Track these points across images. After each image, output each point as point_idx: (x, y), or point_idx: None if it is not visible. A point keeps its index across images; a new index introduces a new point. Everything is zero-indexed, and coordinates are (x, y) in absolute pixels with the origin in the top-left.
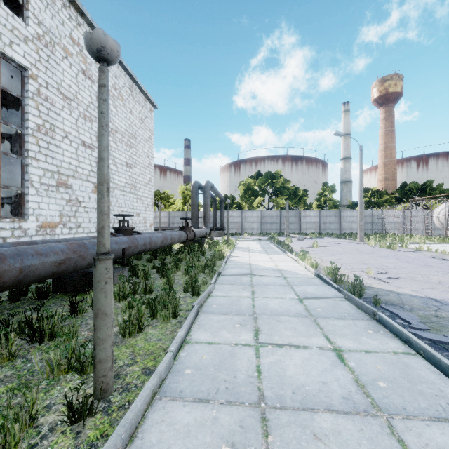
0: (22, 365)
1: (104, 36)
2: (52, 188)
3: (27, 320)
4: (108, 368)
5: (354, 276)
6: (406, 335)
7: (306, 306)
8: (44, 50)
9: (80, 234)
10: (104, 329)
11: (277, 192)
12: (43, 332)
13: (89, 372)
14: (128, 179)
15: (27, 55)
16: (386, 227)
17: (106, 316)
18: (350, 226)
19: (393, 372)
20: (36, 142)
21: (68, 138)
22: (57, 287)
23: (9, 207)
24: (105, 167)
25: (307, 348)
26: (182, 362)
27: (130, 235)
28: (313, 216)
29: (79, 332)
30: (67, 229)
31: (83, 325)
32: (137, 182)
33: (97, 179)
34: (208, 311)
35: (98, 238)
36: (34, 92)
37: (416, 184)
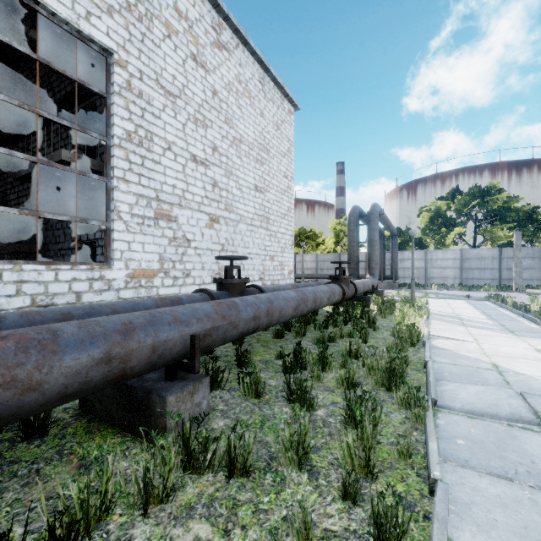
0: None
1: None
2: (148, 221)
3: None
4: None
5: None
6: None
7: None
8: (137, 25)
9: (189, 286)
10: None
11: (492, 218)
12: None
13: None
14: (257, 208)
15: (112, 32)
16: None
17: None
18: None
19: None
20: (126, 157)
21: (172, 151)
22: (83, 402)
23: None
24: None
25: None
26: None
27: (240, 293)
28: None
29: None
30: (171, 280)
31: None
32: (270, 213)
33: None
34: None
35: None
36: (123, 85)
37: None
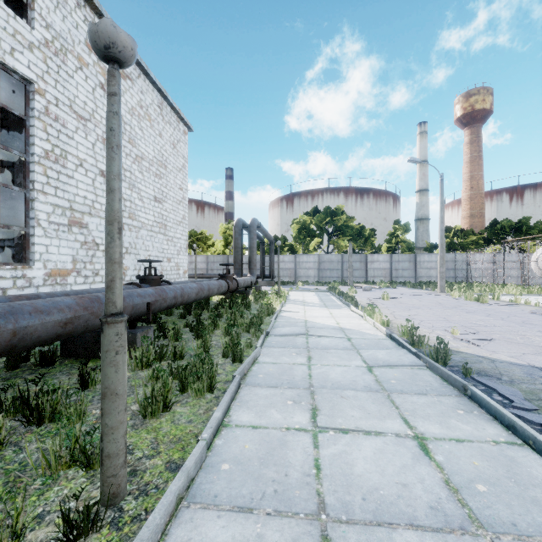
0: (13, 455)
1: (114, 29)
2: (63, 228)
3: (21, 397)
4: (119, 465)
5: (437, 339)
6: (509, 419)
7: (376, 377)
8: (53, 59)
9: (98, 284)
10: (114, 414)
11: (338, 232)
12: (42, 411)
13: (97, 468)
14: (156, 216)
15: (33, 65)
16: (472, 275)
17: (117, 397)
18: (428, 274)
19: (495, 470)
20: (44, 172)
21: (83, 167)
22: (66, 351)
23: (11, 251)
24: (116, 201)
25: (380, 434)
26: (217, 453)
27: (157, 285)
28: (382, 261)
29: (89, 411)
30: (82, 278)
31: (94, 400)
32: (167, 220)
33: (106, 216)
34: (252, 382)
35: (107, 295)
36: (41, 110)
37: (509, 221)
